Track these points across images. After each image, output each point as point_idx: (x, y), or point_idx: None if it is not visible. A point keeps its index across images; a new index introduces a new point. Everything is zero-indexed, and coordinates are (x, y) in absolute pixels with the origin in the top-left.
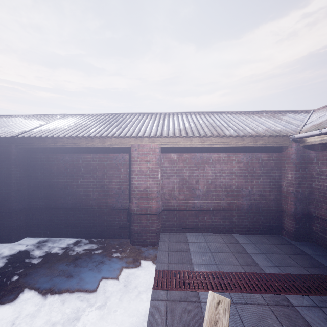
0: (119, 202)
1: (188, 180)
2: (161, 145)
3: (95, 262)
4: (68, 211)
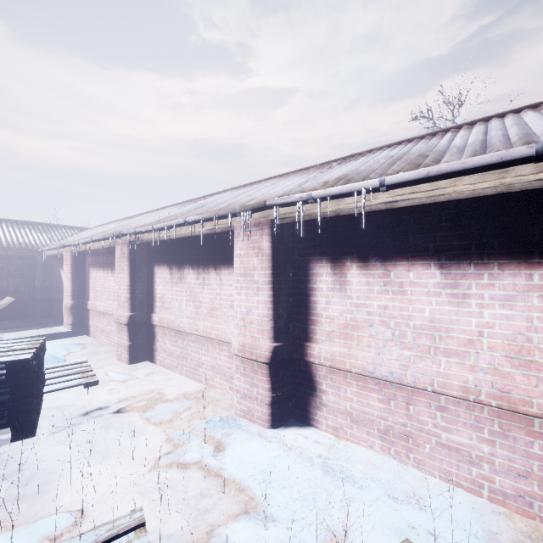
0: None
1: None
2: None
3: None
4: None
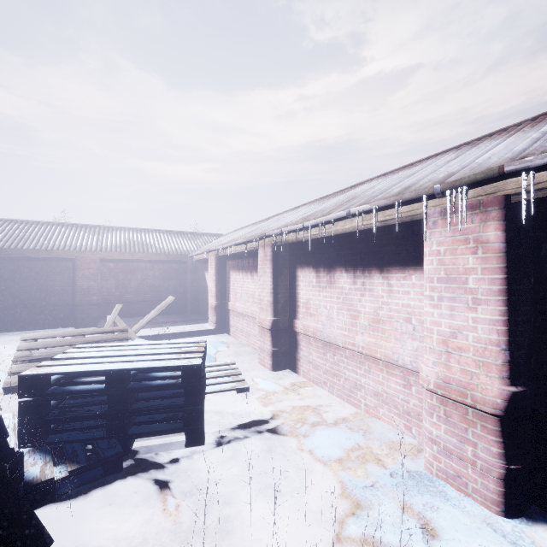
0: (63, 299)
1: (123, 281)
2: (101, 257)
3: None
4: (8, 310)
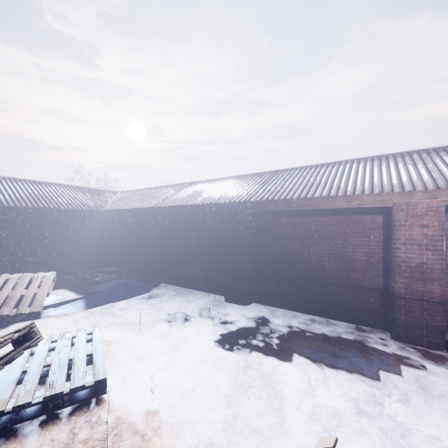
0: (367, 278)
1: None
2: None
3: (356, 348)
4: (297, 281)
